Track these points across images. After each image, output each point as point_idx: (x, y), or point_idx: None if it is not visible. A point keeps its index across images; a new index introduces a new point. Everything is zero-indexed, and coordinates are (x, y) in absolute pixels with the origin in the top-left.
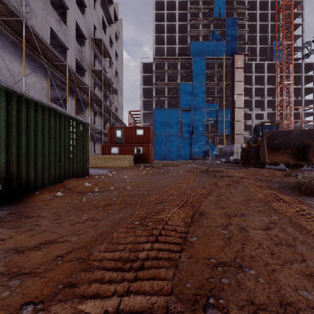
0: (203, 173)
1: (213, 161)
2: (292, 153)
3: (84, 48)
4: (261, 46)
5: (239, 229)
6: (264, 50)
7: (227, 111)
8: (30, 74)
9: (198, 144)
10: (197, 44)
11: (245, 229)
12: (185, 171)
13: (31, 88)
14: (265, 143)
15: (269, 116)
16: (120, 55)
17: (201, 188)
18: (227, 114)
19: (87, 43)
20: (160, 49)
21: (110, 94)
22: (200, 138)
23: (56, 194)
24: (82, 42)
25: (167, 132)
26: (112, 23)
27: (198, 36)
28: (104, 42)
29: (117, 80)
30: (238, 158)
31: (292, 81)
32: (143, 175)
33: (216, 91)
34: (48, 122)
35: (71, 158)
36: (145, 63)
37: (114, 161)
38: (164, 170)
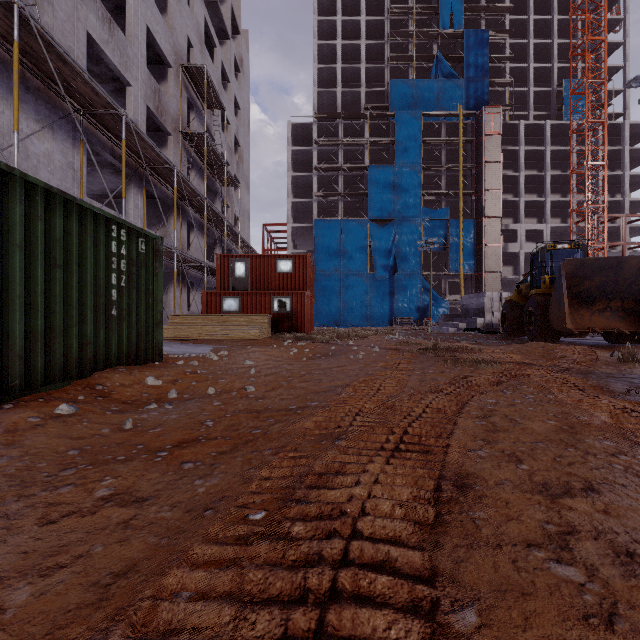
0: (426, 354)
1: (441, 327)
2: (624, 309)
3: (166, 86)
4: (539, 89)
5: (615, 557)
6: (545, 97)
7: (467, 223)
8: (39, 134)
9: (407, 293)
10: (406, 85)
11: (638, 558)
12: (385, 349)
13: (42, 163)
14: (564, 288)
15: (555, 234)
16: (244, 107)
17: (432, 393)
18: (467, 230)
19: (171, 76)
20: (327, 96)
21: (223, 187)
22: (412, 281)
23: (55, 410)
24: (162, 73)
25: (343, 268)
26: (227, 39)
27: (408, 68)
28: (208, 75)
29: (238, 159)
30: (493, 321)
31: (605, 161)
32: (290, 358)
33: (444, 183)
34: (47, 225)
35: (115, 318)
36: (297, 125)
37: (228, 328)
38: (336, 348)
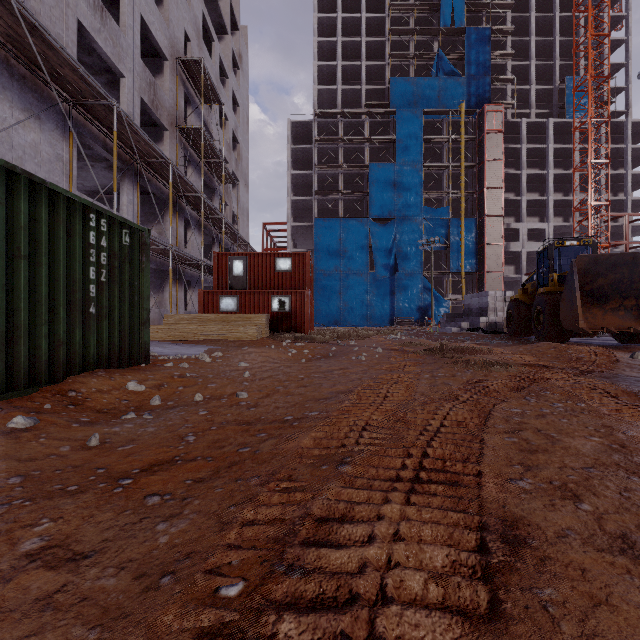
0: (432, 355)
1: (443, 327)
2: (639, 307)
3: (162, 80)
4: (540, 87)
5: None
6: (546, 95)
7: (469, 222)
8: (25, 123)
9: (408, 292)
10: (407, 83)
11: None
12: (388, 350)
13: (28, 155)
14: (577, 285)
15: (557, 233)
16: (243, 104)
17: (447, 400)
18: (469, 228)
19: (167, 69)
20: (327, 94)
21: (221, 184)
22: (413, 280)
23: (8, 424)
24: (158, 67)
25: (343, 268)
26: (225, 34)
27: (409, 66)
28: (205, 68)
29: (237, 157)
30: (497, 321)
31: (608, 159)
32: (288, 359)
33: (445, 181)
34: (9, 210)
35: (94, 317)
36: (296, 123)
37: (224, 327)
38: (337, 349)
